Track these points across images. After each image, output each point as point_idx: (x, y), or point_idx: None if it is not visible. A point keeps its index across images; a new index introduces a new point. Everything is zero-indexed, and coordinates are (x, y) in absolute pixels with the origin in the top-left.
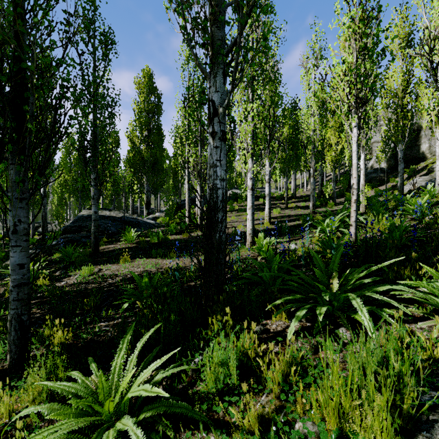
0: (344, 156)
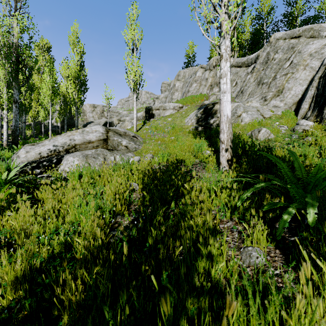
0: (40, 115)
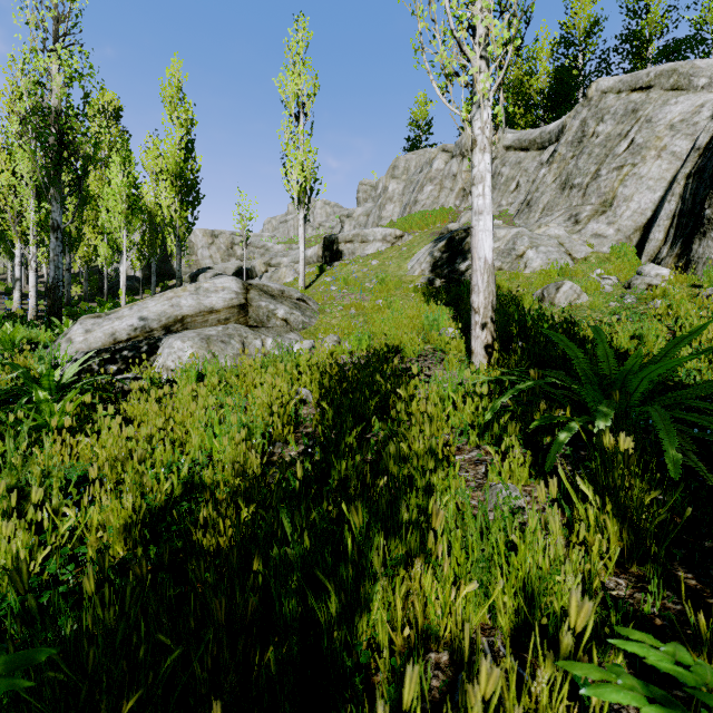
0: (99, 255)
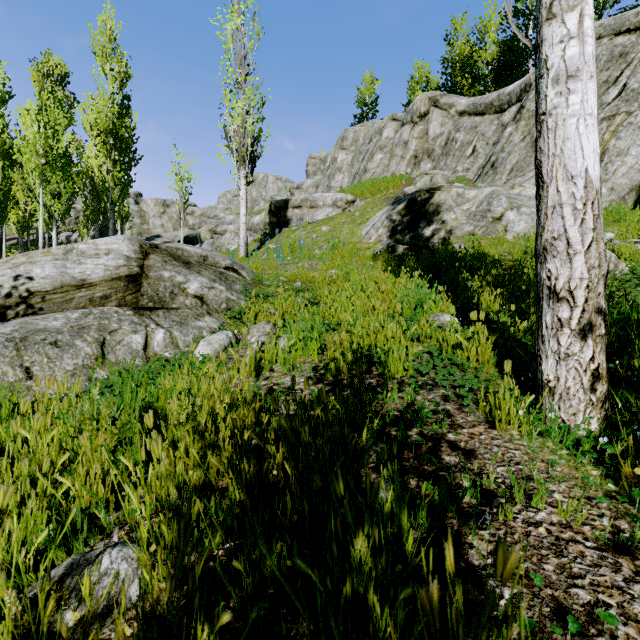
0: (36, 221)
